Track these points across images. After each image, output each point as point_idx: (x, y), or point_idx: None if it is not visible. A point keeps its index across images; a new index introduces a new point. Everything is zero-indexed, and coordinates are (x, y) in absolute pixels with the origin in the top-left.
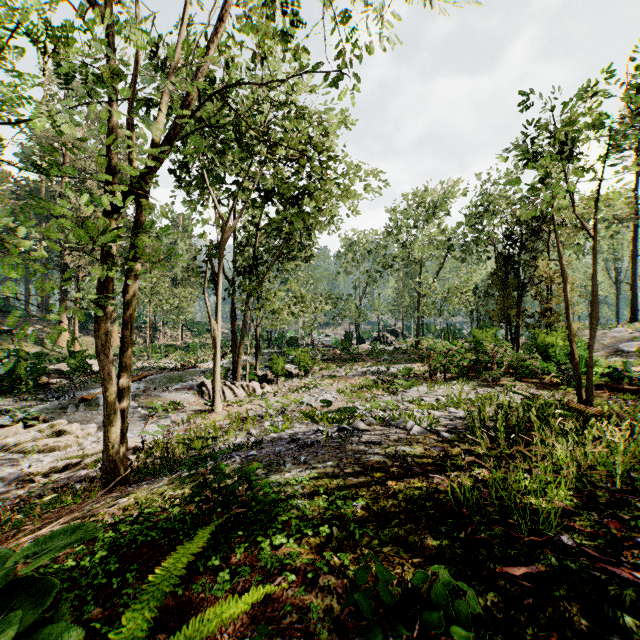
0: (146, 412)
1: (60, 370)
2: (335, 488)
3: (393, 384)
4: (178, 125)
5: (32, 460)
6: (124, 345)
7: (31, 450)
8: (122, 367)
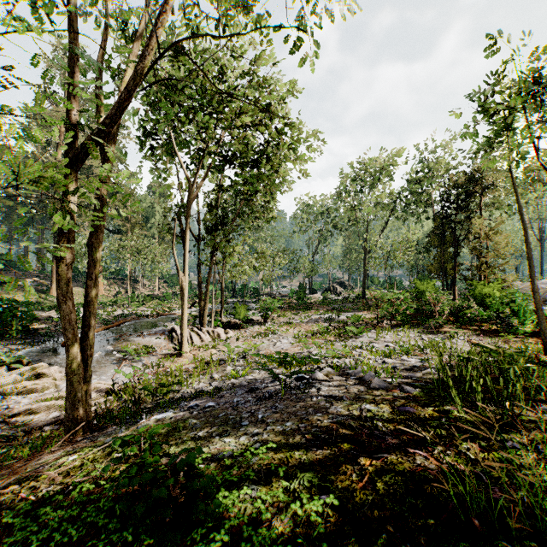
0: (120, 355)
1: (50, 317)
2: (297, 465)
3: (344, 330)
4: (136, 75)
5: (11, 402)
6: (88, 295)
7: (10, 392)
8: (86, 316)
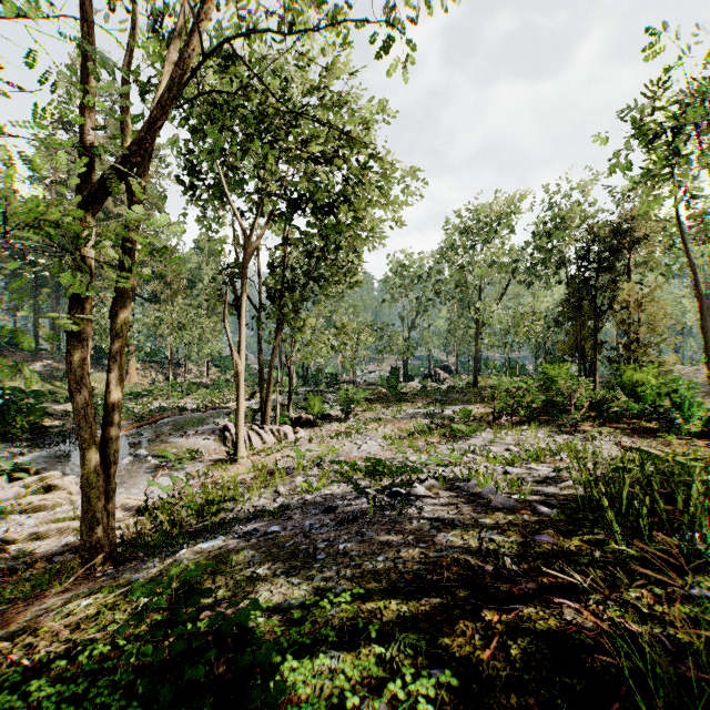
0: (157, 462)
1: (66, 411)
2: (394, 620)
3: (450, 429)
4: (174, 86)
5: (11, 523)
6: (111, 382)
7: (11, 510)
8: (108, 411)
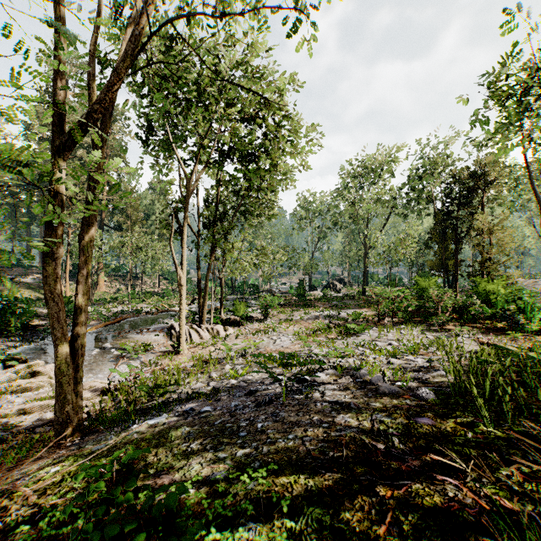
0: (118, 353)
1: None
2: (303, 494)
3: (345, 328)
4: (127, 57)
5: (4, 401)
6: (79, 292)
7: (4, 391)
8: (77, 314)
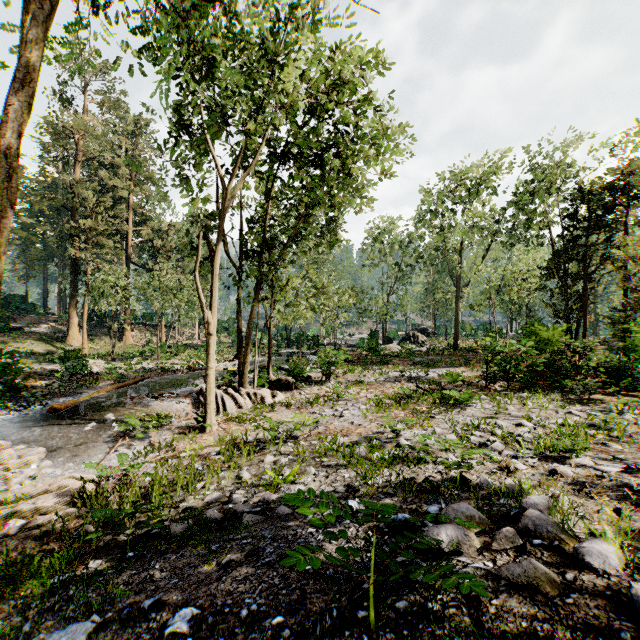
0: (121, 429)
1: (55, 371)
2: None
3: (440, 395)
4: None
5: None
6: None
7: None
8: None
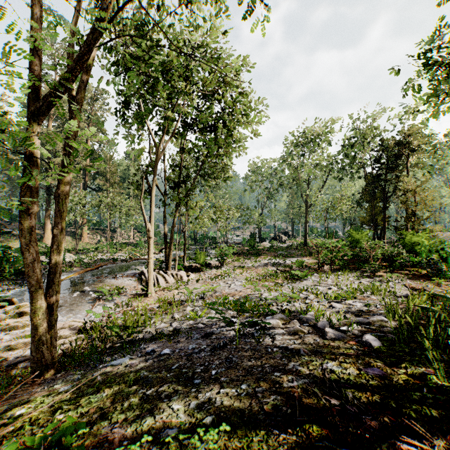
0: (96, 295)
1: (41, 261)
2: None
3: (290, 274)
4: (94, 29)
5: None
6: (54, 243)
7: None
8: (51, 264)
